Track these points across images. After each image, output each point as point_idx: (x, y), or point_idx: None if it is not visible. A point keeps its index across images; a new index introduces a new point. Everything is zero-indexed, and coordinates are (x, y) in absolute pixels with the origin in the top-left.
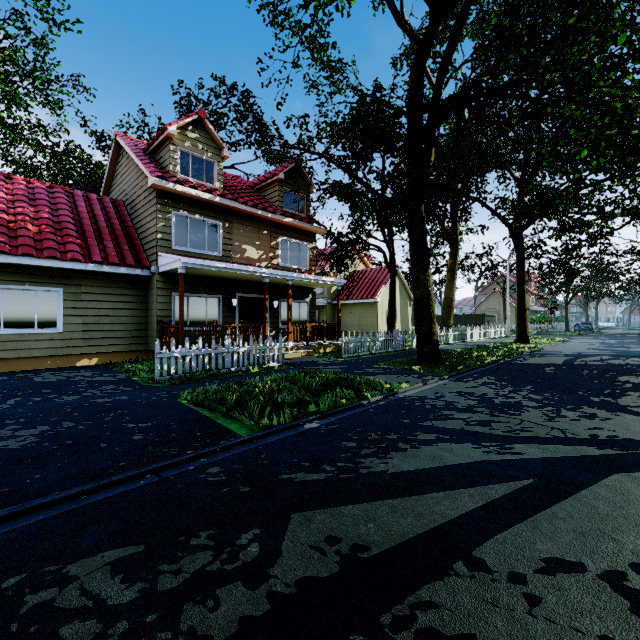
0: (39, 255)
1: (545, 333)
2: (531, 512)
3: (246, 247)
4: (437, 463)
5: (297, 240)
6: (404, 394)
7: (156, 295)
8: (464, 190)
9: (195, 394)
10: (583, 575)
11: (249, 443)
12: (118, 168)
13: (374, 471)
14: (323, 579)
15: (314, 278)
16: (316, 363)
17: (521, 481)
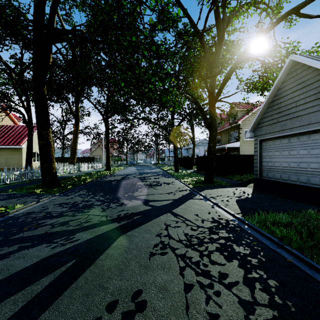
0: None
1: (119, 165)
2: (60, 293)
3: None
4: (1, 276)
5: None
6: (15, 213)
7: None
8: (82, 92)
9: None
10: None
11: None
12: None
13: None
14: None
15: None
16: None
17: (67, 264)
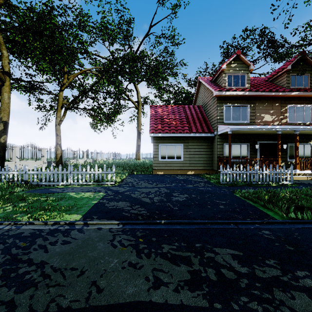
0: (176, 132)
1: None
2: None
3: (264, 115)
4: None
5: (301, 104)
6: None
7: (216, 145)
8: None
9: (242, 192)
10: None
11: (283, 224)
12: (199, 92)
13: None
14: None
15: None
16: None
17: None
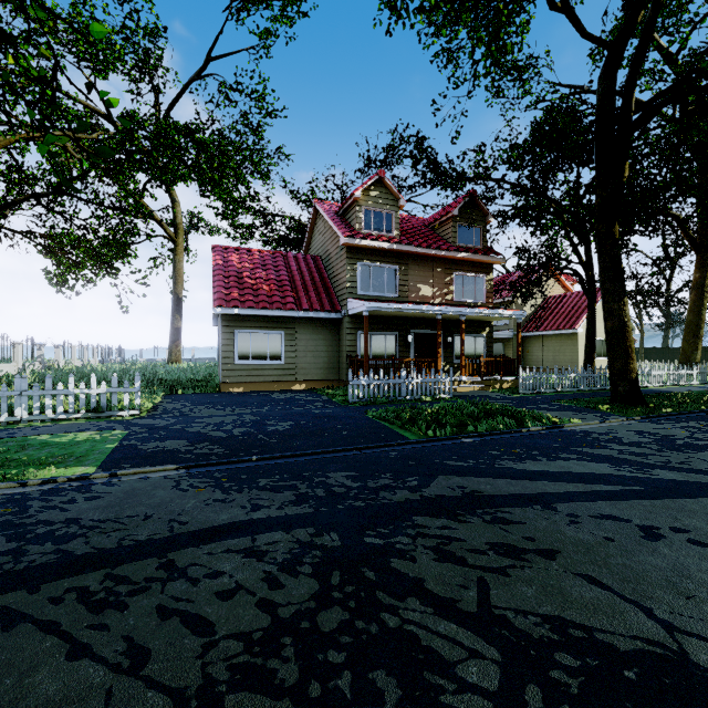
0: (271, 308)
1: None
2: (619, 499)
3: (420, 286)
4: (563, 470)
5: (472, 273)
6: (571, 428)
7: (346, 334)
8: None
9: (378, 412)
10: (624, 523)
11: (417, 444)
12: (316, 229)
13: (506, 467)
14: (450, 496)
15: (489, 312)
16: (488, 397)
17: (632, 487)
